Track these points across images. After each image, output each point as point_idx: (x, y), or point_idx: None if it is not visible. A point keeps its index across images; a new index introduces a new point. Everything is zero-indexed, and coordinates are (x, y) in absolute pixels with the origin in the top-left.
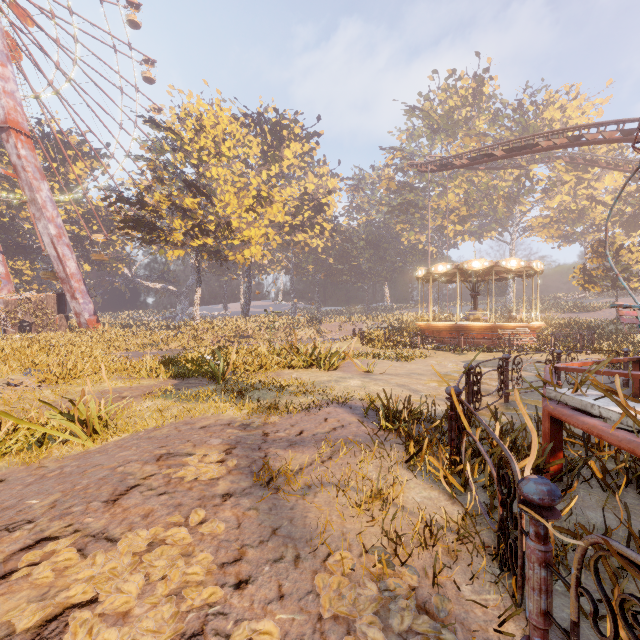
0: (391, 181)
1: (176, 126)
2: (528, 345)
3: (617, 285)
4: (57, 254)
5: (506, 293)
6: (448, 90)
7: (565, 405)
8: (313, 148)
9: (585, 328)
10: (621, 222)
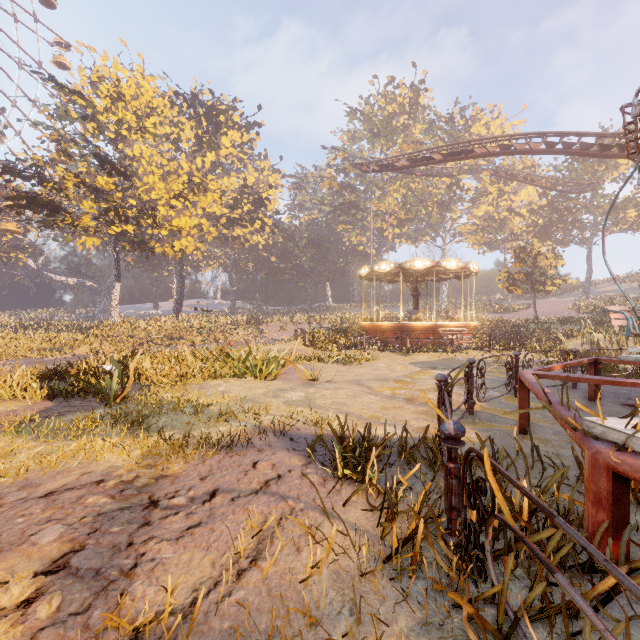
0: (333, 181)
1: (87, 91)
2: (467, 344)
3: (535, 288)
4: None
5: (439, 294)
6: (387, 96)
7: (629, 451)
8: (253, 139)
9: (511, 327)
10: (534, 232)
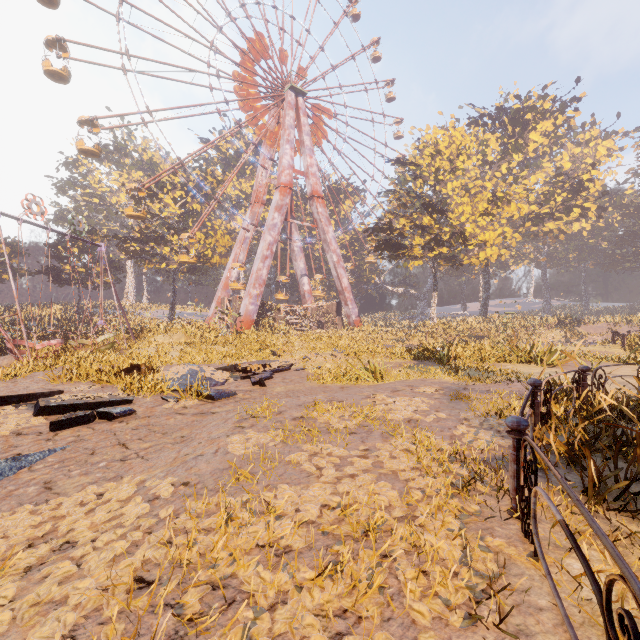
0: None
1: (416, 158)
2: None
3: None
4: (337, 274)
5: None
6: None
7: None
8: (570, 117)
9: None
10: None
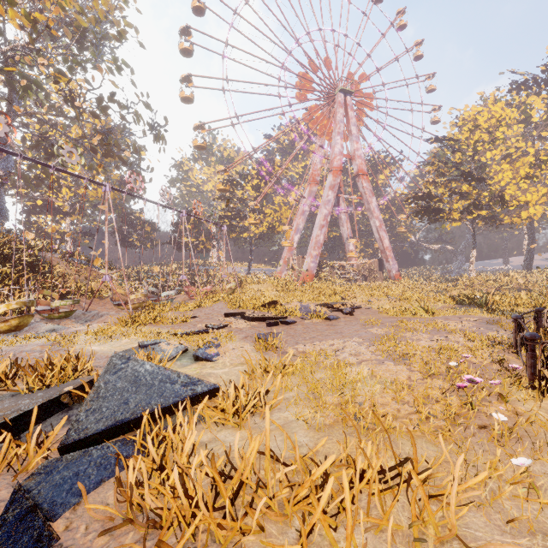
0: None
1: (454, 134)
2: None
3: None
4: (379, 237)
5: None
6: None
7: None
8: None
9: None
10: None
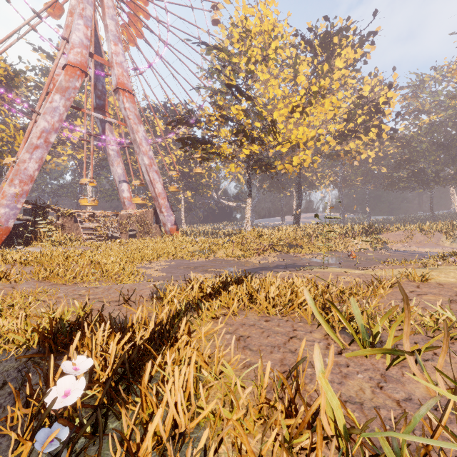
0: None
1: (226, 44)
2: None
3: None
4: (150, 179)
5: None
6: None
7: None
8: (366, 52)
9: None
10: None
